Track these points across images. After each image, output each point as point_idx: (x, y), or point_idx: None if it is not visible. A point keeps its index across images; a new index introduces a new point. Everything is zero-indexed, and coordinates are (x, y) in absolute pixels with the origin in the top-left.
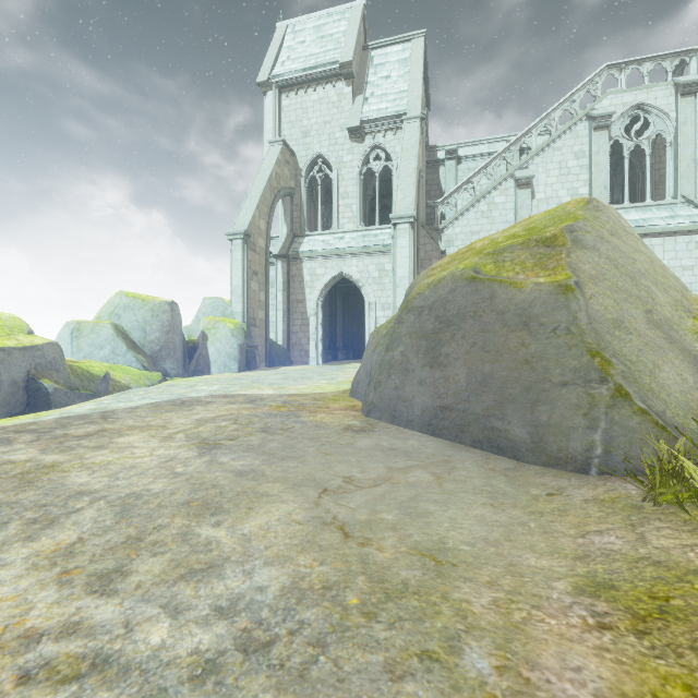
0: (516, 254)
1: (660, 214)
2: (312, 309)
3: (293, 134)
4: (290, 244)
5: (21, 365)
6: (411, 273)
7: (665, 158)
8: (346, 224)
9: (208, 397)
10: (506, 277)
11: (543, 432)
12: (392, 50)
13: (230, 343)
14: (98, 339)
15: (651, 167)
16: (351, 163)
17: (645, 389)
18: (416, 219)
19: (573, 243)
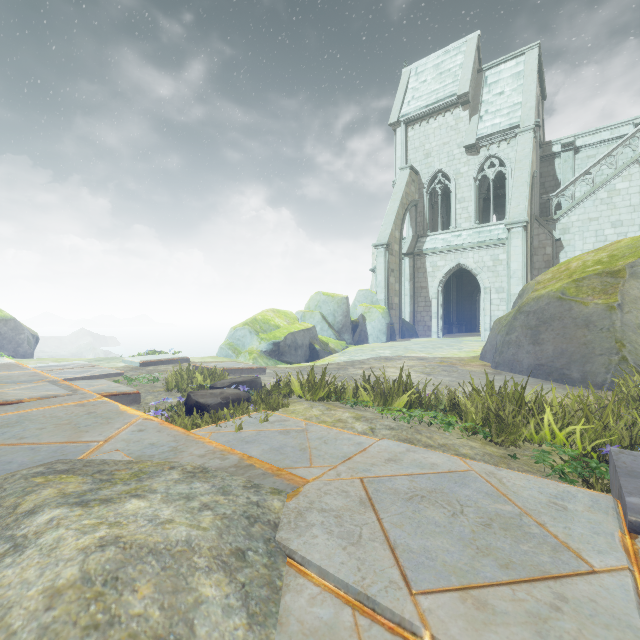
0: (591, 282)
1: None
2: (433, 293)
3: (417, 157)
4: (415, 244)
5: (307, 337)
6: (524, 266)
7: None
8: (462, 223)
9: (394, 356)
10: (580, 298)
11: (586, 375)
12: (505, 67)
13: (381, 322)
14: (314, 322)
15: None
16: (467, 173)
17: None
18: (528, 223)
19: (630, 276)
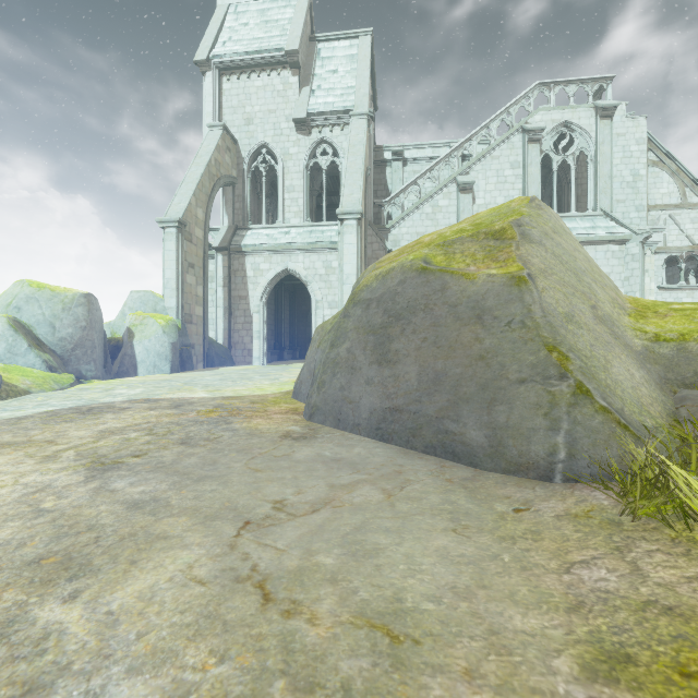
0: (466, 246)
1: (583, 224)
2: (256, 306)
3: (235, 120)
4: (232, 237)
5: None
6: (358, 270)
7: (587, 174)
8: (292, 218)
9: (125, 402)
10: (457, 268)
11: (502, 435)
12: (339, 45)
13: (161, 340)
14: None
15: (575, 182)
16: (297, 155)
17: (603, 386)
18: (363, 216)
19: (521, 237)
